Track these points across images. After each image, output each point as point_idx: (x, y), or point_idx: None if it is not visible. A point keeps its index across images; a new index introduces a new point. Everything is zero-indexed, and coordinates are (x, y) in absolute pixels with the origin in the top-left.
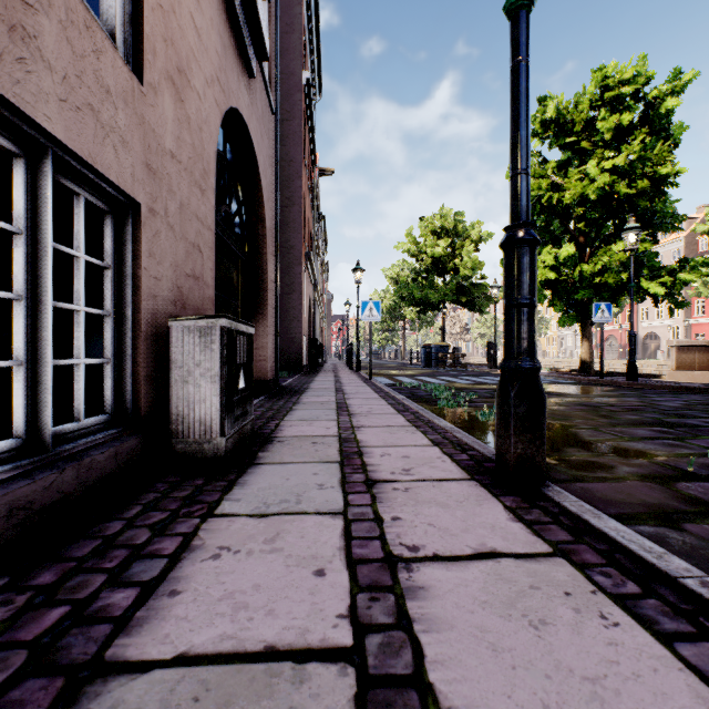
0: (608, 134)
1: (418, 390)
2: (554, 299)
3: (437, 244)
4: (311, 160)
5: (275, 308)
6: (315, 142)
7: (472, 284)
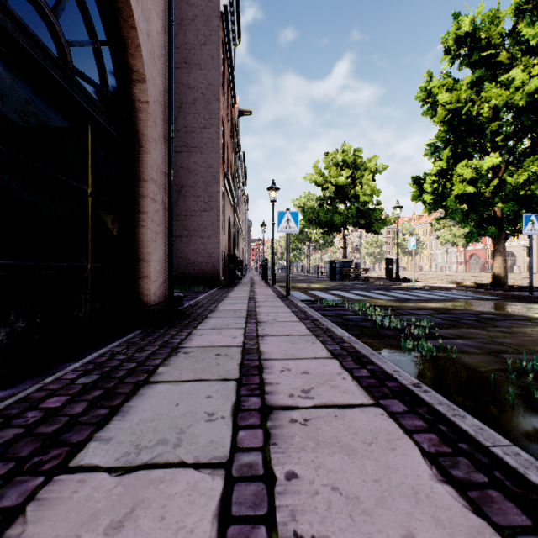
0: (534, 40)
1: (345, 311)
2: (469, 214)
3: (340, 174)
4: (231, 95)
5: (169, 209)
6: (234, 77)
7: (370, 208)
